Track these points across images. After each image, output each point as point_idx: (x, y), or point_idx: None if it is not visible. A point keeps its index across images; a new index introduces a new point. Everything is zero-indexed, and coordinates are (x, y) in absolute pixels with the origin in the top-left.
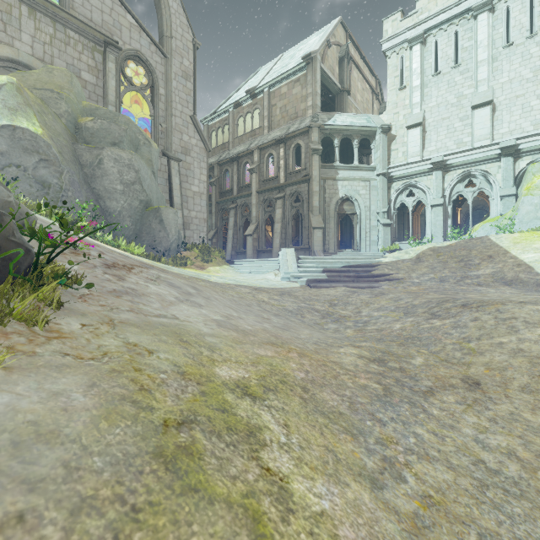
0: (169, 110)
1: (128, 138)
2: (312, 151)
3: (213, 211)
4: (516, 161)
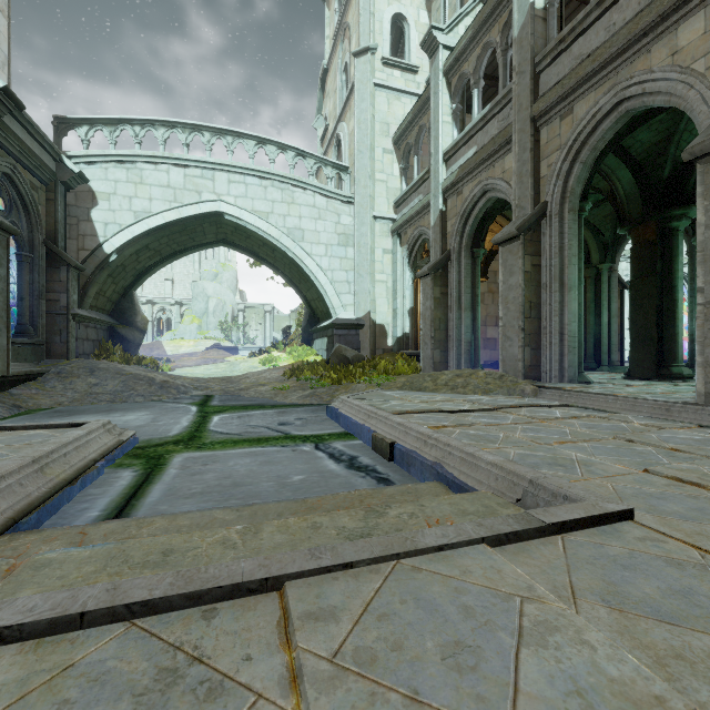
0: None
1: None
2: None
3: None
4: (182, 307)
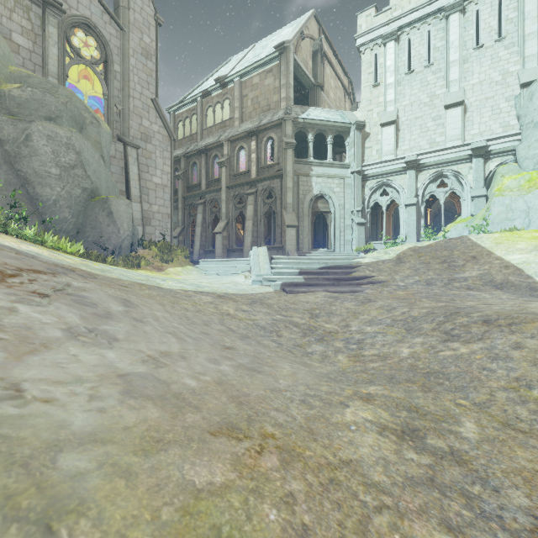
0: (126, 91)
1: (69, 114)
2: (285, 145)
3: (179, 206)
4: (486, 162)
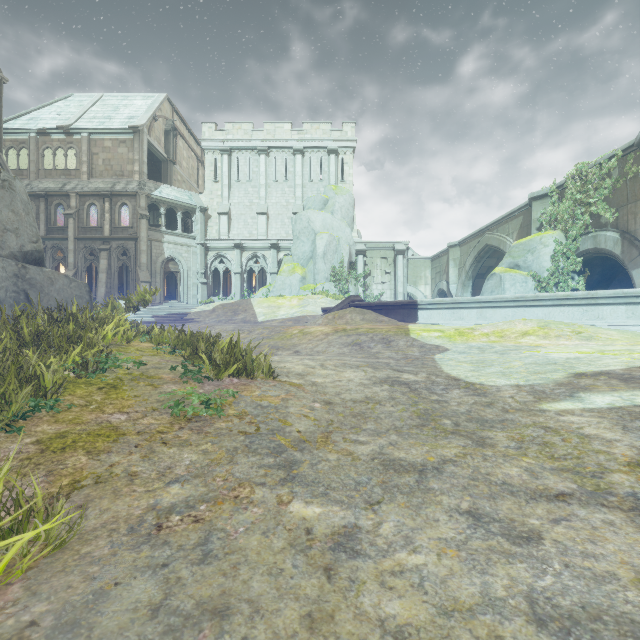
0: None
1: None
2: (140, 215)
3: None
4: (279, 253)
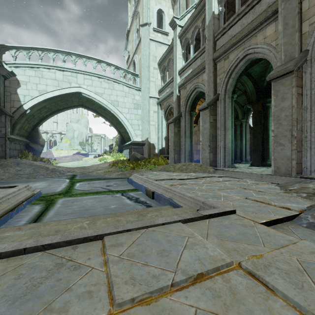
0: None
1: None
2: None
3: None
4: (61, 135)
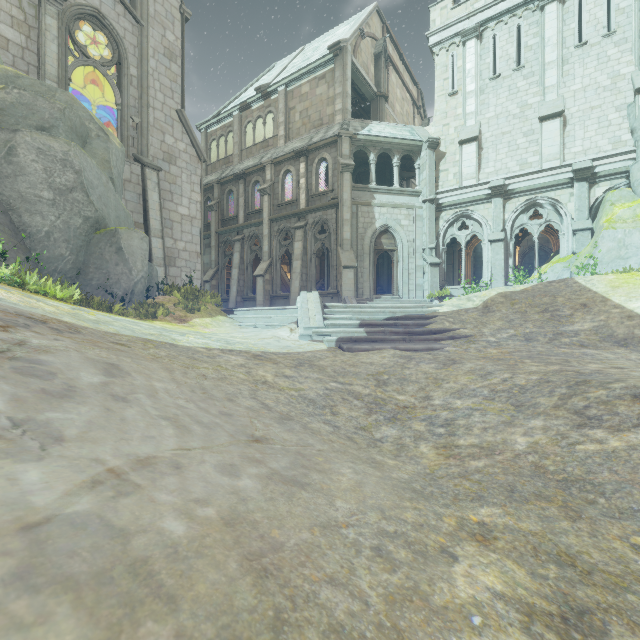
0: (144, 99)
1: (68, 123)
2: (342, 167)
3: (212, 244)
4: (592, 188)
